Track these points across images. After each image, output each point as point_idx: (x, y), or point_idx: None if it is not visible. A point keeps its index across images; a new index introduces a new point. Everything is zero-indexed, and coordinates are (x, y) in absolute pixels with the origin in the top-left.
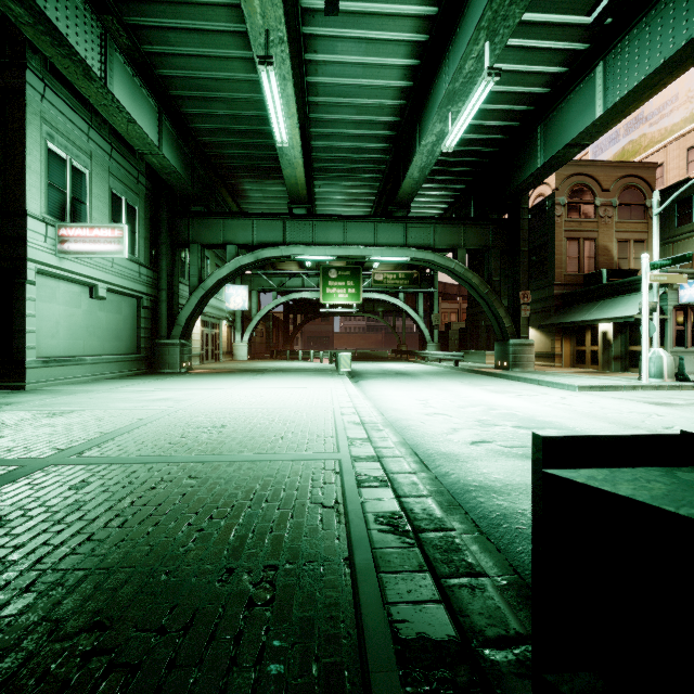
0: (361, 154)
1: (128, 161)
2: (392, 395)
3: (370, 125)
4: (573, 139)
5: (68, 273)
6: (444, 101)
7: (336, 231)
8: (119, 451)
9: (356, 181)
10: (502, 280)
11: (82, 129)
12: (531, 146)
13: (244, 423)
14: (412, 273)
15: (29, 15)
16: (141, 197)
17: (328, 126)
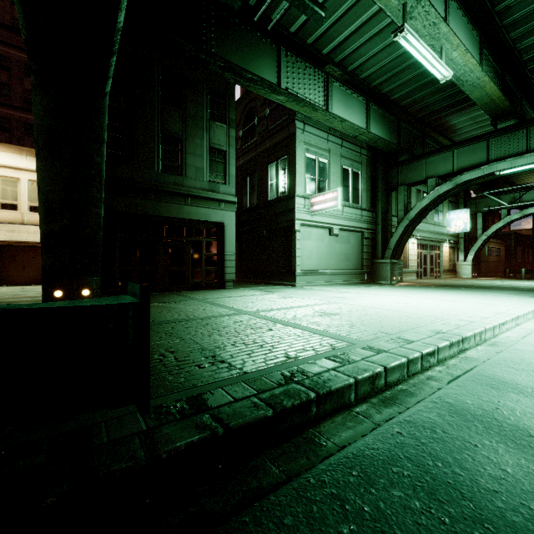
0: None
1: (353, 143)
2: None
3: None
4: None
5: (316, 223)
6: None
7: None
8: (271, 314)
9: None
10: None
11: (324, 138)
12: None
13: (351, 315)
14: None
15: (285, 97)
16: (363, 164)
17: (532, 18)
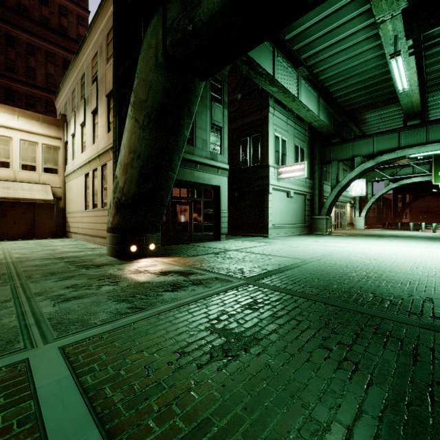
0: None
1: (301, 127)
2: None
3: None
4: None
5: (281, 188)
6: None
7: None
8: (333, 261)
9: None
10: None
11: (285, 121)
12: None
13: (387, 259)
14: None
15: (277, 89)
16: (306, 143)
17: None
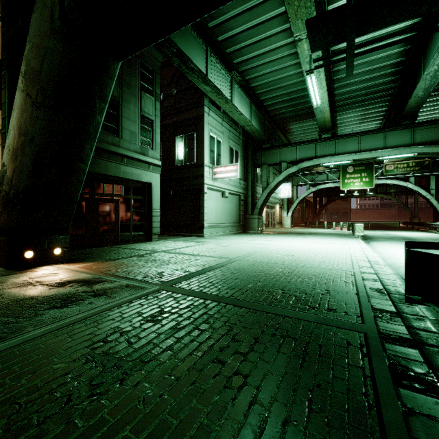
0: (372, 88)
1: (235, 130)
2: (394, 251)
3: (379, 69)
4: None
5: (216, 187)
6: None
7: (352, 143)
8: (257, 259)
9: (368, 106)
10: None
11: (220, 122)
12: None
13: (302, 255)
14: (423, 161)
15: (210, 88)
16: (240, 146)
17: (346, 80)
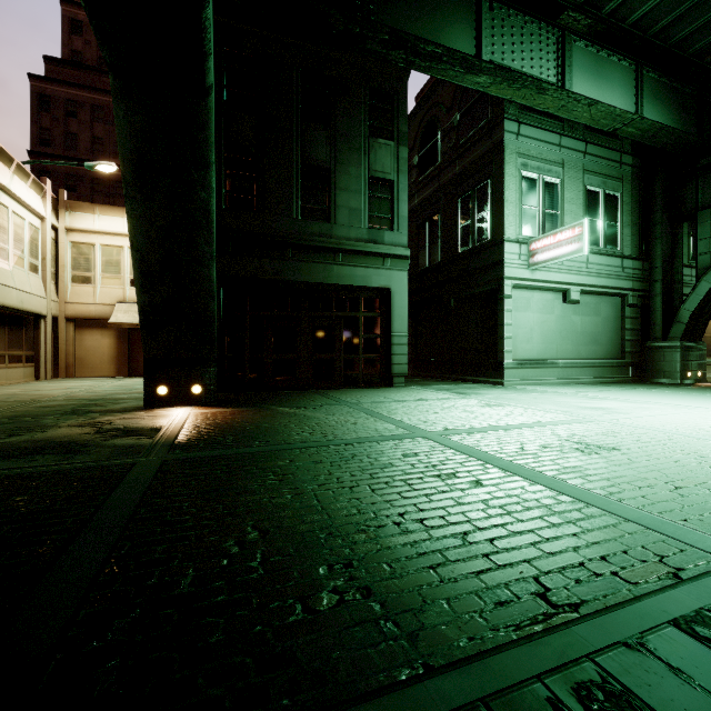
0: None
1: (606, 147)
2: None
3: None
4: None
5: (539, 283)
6: None
7: None
8: (473, 441)
9: None
10: None
11: (554, 143)
12: None
13: (651, 453)
14: None
15: (489, 77)
16: (625, 181)
17: None
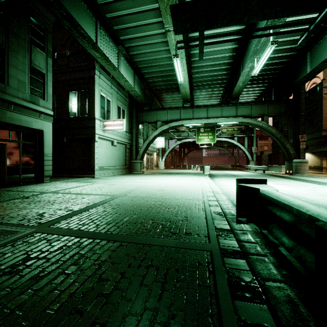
0: (215, 77)
1: (122, 93)
2: (227, 184)
3: (218, 65)
4: (325, 58)
5: (106, 137)
6: (252, 54)
7: (203, 112)
8: (136, 194)
9: (212, 88)
10: (292, 128)
11: (109, 85)
12: (304, 62)
13: (170, 190)
14: (241, 127)
15: (100, 55)
16: (126, 106)
17: (199, 68)
